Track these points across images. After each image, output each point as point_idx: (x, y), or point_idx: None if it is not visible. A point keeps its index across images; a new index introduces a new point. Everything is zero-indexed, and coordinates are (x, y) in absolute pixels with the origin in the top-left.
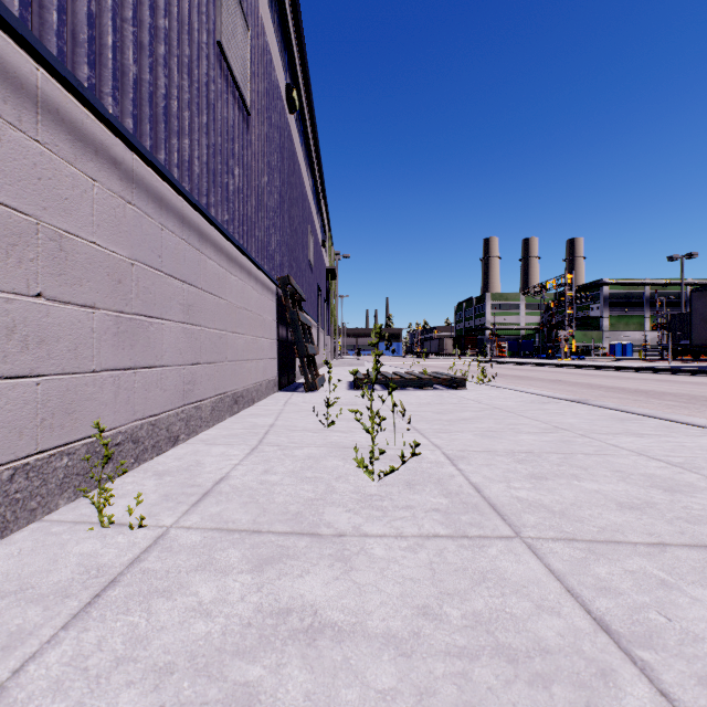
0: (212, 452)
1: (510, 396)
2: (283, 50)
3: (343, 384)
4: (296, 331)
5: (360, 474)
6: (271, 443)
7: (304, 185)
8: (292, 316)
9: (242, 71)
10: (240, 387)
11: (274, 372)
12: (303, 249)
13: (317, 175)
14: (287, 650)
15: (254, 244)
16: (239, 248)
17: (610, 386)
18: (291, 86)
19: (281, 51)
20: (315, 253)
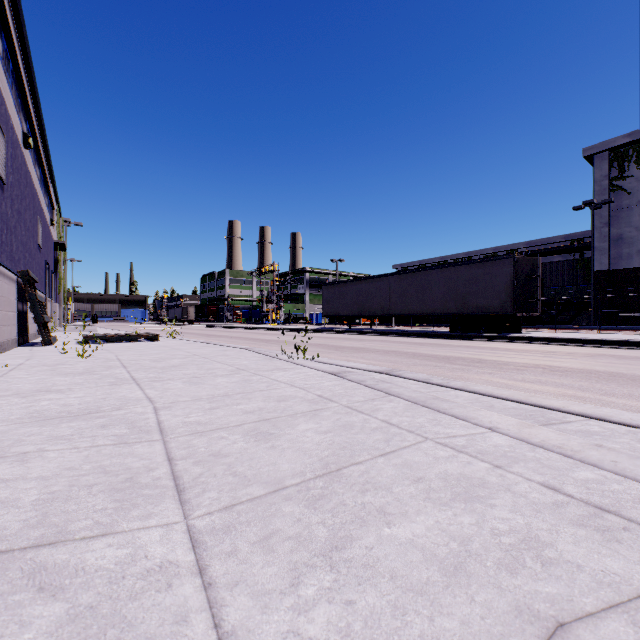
0: (7, 361)
1: (179, 342)
2: (18, 98)
3: (73, 342)
4: (35, 307)
5: (79, 359)
6: (36, 358)
7: (35, 187)
8: (31, 297)
9: (2, 165)
10: (1, 340)
11: (16, 334)
12: (34, 238)
13: (45, 165)
14: (61, 368)
15: (6, 256)
16: (2, 264)
17: (261, 338)
18: (27, 135)
19: (16, 102)
20: (44, 235)
